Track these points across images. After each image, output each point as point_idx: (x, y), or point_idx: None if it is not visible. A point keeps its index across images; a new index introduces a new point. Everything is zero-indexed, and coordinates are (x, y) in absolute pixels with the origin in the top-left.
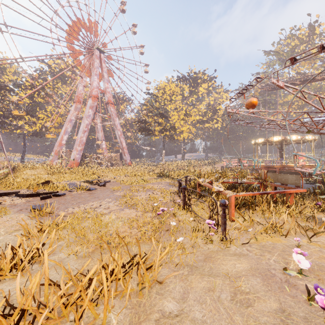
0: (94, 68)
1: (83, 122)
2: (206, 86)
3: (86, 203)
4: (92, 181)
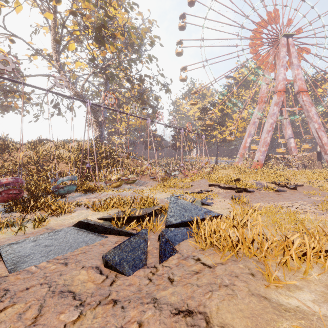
0: (279, 60)
1: (266, 122)
2: None
3: (275, 202)
4: (279, 183)
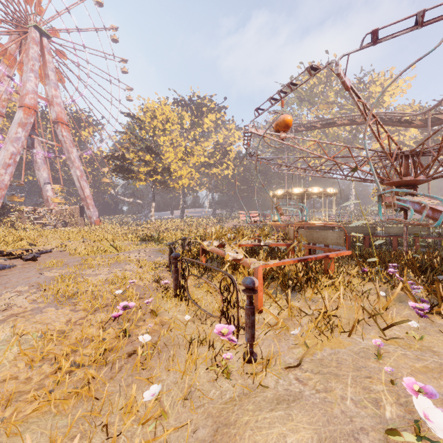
0: (28, 58)
1: (3, 148)
2: (214, 117)
3: None
4: (11, 252)
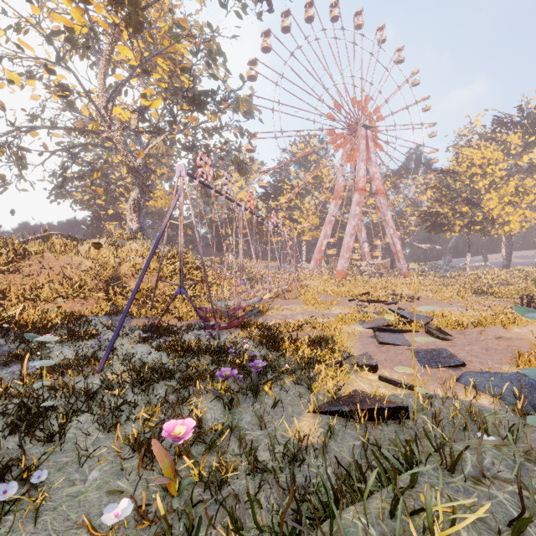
0: (359, 152)
1: (348, 223)
2: None
3: None
4: (397, 295)
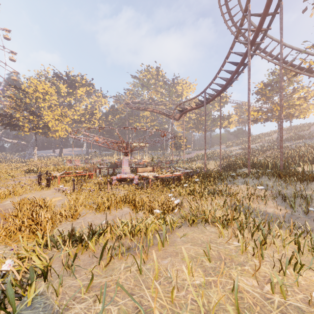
0: None
1: None
2: (85, 90)
3: None
4: None
